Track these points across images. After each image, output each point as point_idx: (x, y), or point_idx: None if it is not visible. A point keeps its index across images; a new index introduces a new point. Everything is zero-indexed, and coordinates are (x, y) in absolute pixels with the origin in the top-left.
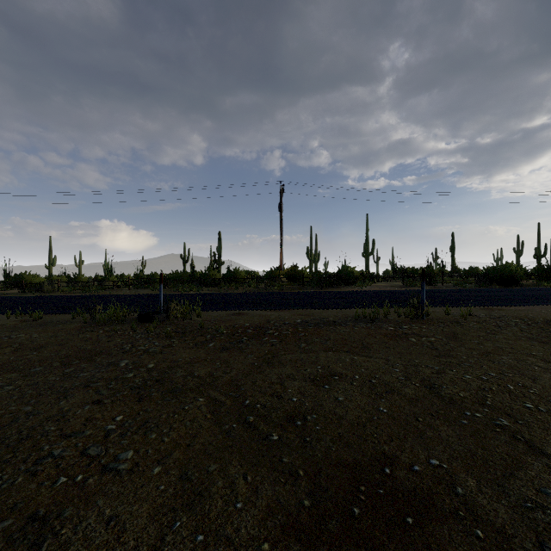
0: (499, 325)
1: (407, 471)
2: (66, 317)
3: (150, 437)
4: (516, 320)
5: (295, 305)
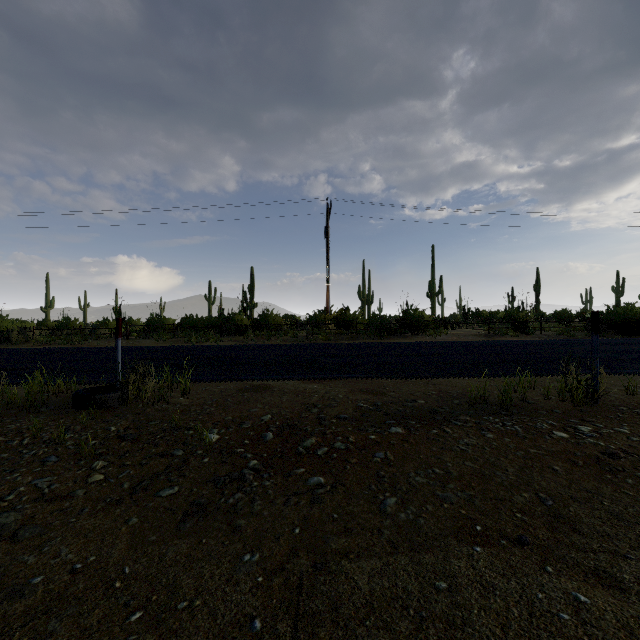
0: None
1: None
2: None
3: None
4: None
5: (352, 368)
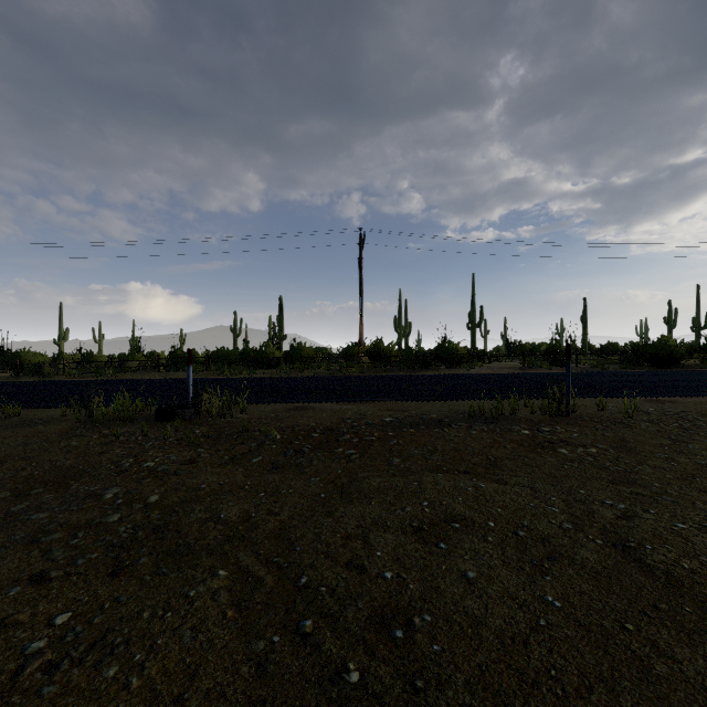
0: (684, 426)
1: None
2: (56, 412)
3: (103, 676)
4: (706, 419)
5: (381, 394)
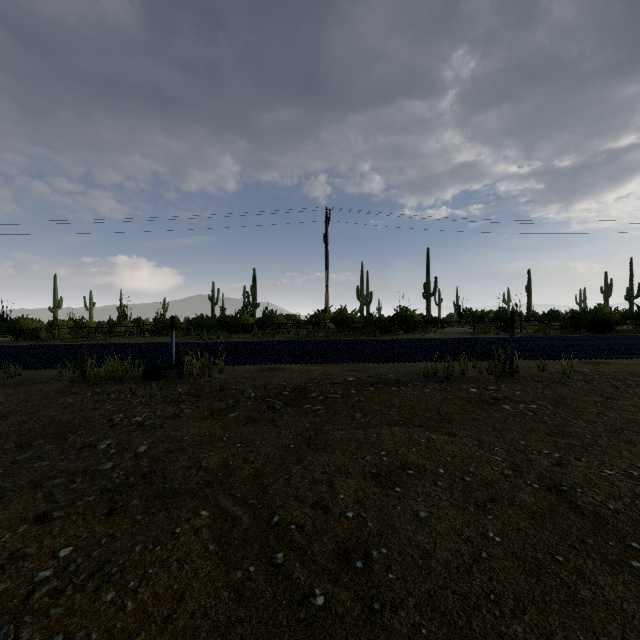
0: (616, 385)
1: None
2: (53, 373)
3: (102, 600)
4: (635, 378)
5: (345, 357)
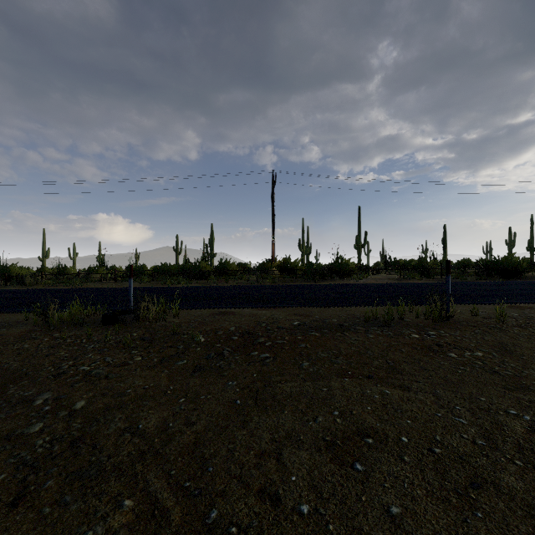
0: None
1: None
2: (22, 316)
3: None
4: None
5: (290, 301)
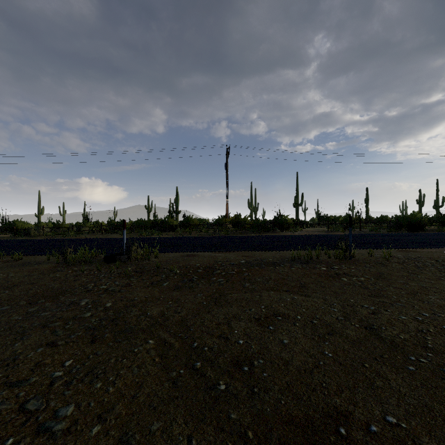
0: (418, 265)
1: (364, 432)
2: (43, 258)
3: (95, 387)
4: (432, 261)
5: (239, 247)
